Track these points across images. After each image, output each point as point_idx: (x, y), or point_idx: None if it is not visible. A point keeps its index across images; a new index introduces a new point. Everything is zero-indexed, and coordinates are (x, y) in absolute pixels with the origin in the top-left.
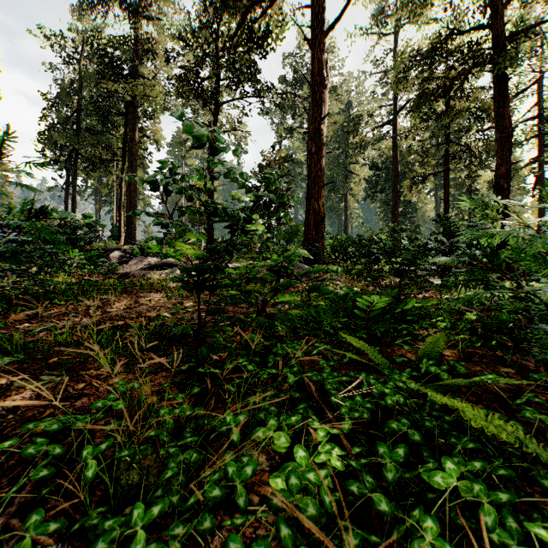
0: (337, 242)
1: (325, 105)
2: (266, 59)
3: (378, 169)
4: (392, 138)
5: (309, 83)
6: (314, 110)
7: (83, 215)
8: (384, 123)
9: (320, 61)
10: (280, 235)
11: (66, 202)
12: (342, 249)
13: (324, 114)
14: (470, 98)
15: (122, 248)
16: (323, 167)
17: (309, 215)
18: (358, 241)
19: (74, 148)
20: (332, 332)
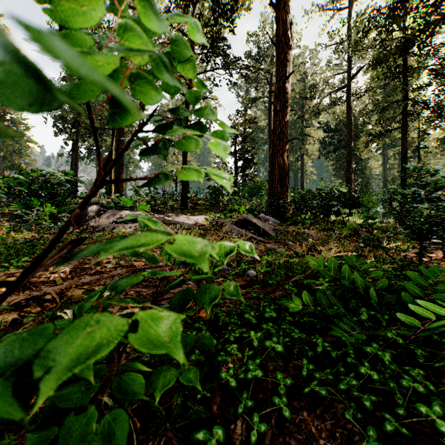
0: (298, 195)
1: (290, 65)
2: (233, 33)
3: (331, 131)
4: (346, 101)
5: (274, 44)
6: (279, 69)
7: (63, 172)
8: (338, 89)
9: (285, 22)
10: (245, 190)
11: (72, 165)
12: (303, 202)
13: (289, 73)
14: (429, 56)
15: (100, 202)
16: (287, 124)
17: (274, 169)
18: (318, 194)
19: (76, 121)
20: (376, 379)
